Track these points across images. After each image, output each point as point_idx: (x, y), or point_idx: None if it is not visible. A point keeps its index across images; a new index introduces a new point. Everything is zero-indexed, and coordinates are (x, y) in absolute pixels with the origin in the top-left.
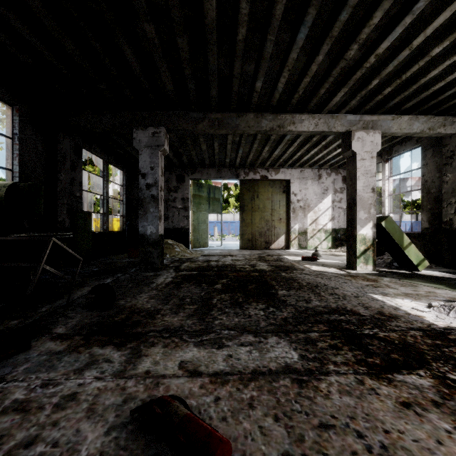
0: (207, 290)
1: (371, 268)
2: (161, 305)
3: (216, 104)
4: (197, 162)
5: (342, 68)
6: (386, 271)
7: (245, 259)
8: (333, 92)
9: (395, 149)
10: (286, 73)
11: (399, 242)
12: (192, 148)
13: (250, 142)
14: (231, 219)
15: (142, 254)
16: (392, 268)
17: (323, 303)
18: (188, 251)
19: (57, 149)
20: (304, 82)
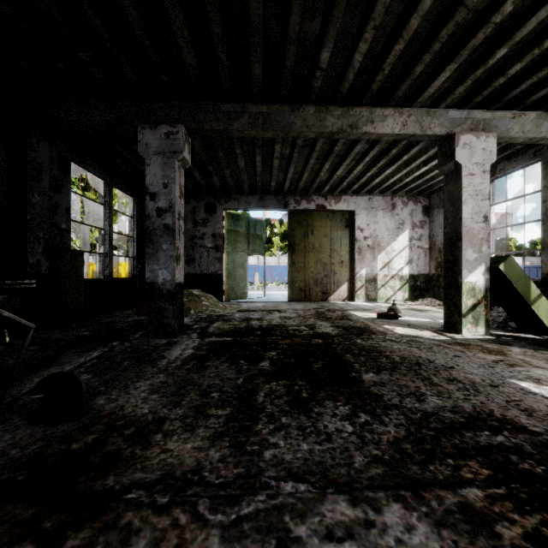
0: (248, 372)
1: (483, 331)
2: (167, 408)
3: (260, 91)
4: (233, 185)
5: (457, 24)
6: (504, 335)
7: (298, 317)
8: (433, 73)
9: (499, 168)
10: (369, 34)
11: (524, 294)
12: (225, 165)
13: (305, 156)
14: (275, 262)
15: (150, 311)
16: (510, 331)
17: (448, 402)
18: (220, 304)
19: (27, 159)
20: (395, 51)
